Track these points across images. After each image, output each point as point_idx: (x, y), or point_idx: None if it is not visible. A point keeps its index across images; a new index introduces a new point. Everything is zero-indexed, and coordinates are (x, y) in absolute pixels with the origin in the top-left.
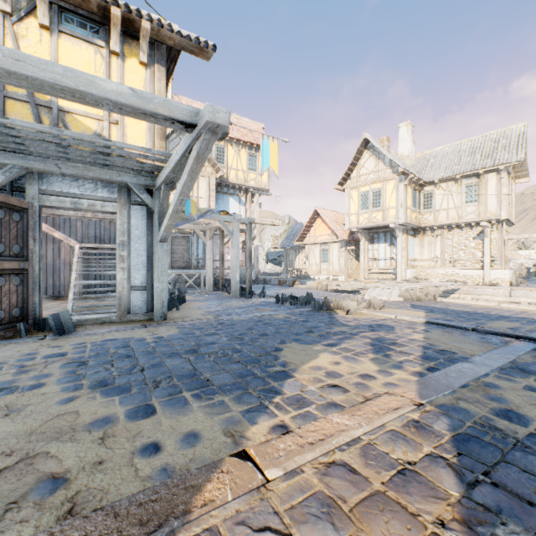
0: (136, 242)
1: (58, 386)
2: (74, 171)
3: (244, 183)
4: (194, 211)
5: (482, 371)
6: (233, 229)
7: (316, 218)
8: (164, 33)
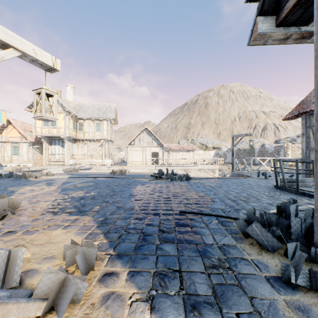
0: None
1: None
2: None
3: None
4: None
5: (76, 183)
6: None
7: (9, 124)
8: None
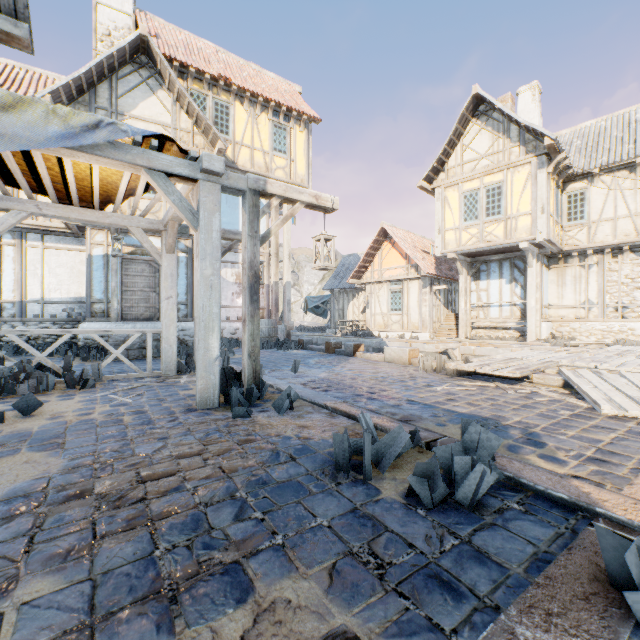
0: None
1: None
2: None
3: (265, 173)
4: None
5: None
6: (198, 203)
7: (383, 241)
8: None
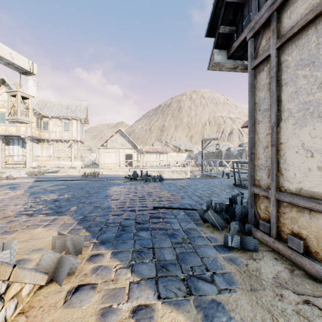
0: None
1: None
2: None
3: None
4: None
5: (45, 186)
6: None
7: None
8: None
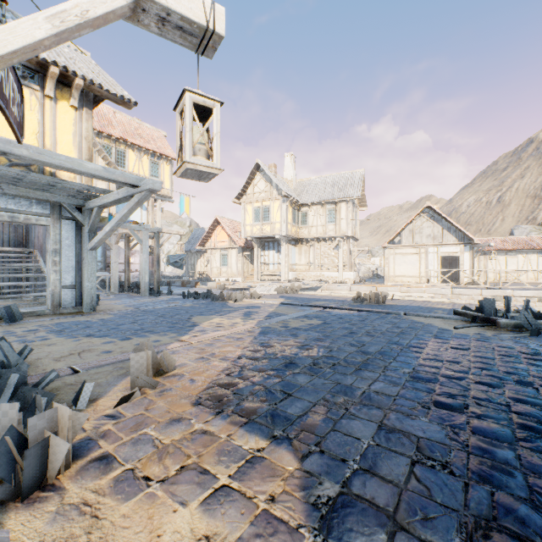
0: (67, 250)
1: (61, 338)
2: (16, 192)
3: None
4: None
5: (288, 318)
6: (143, 237)
7: (217, 225)
8: (94, 88)
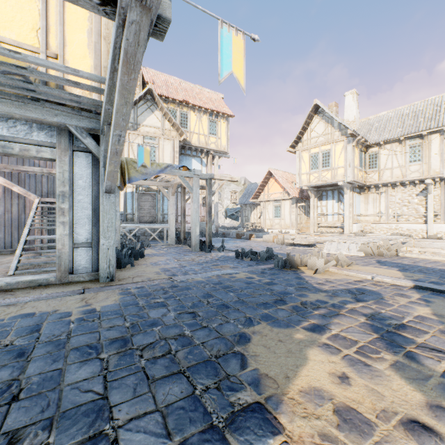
0: (80, 193)
1: None
2: None
3: (205, 146)
4: (148, 161)
5: None
6: (193, 185)
7: (270, 178)
8: None
